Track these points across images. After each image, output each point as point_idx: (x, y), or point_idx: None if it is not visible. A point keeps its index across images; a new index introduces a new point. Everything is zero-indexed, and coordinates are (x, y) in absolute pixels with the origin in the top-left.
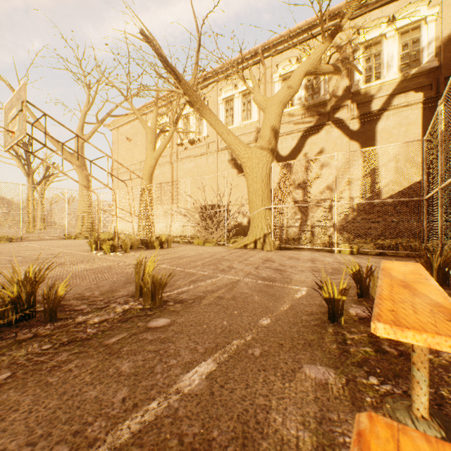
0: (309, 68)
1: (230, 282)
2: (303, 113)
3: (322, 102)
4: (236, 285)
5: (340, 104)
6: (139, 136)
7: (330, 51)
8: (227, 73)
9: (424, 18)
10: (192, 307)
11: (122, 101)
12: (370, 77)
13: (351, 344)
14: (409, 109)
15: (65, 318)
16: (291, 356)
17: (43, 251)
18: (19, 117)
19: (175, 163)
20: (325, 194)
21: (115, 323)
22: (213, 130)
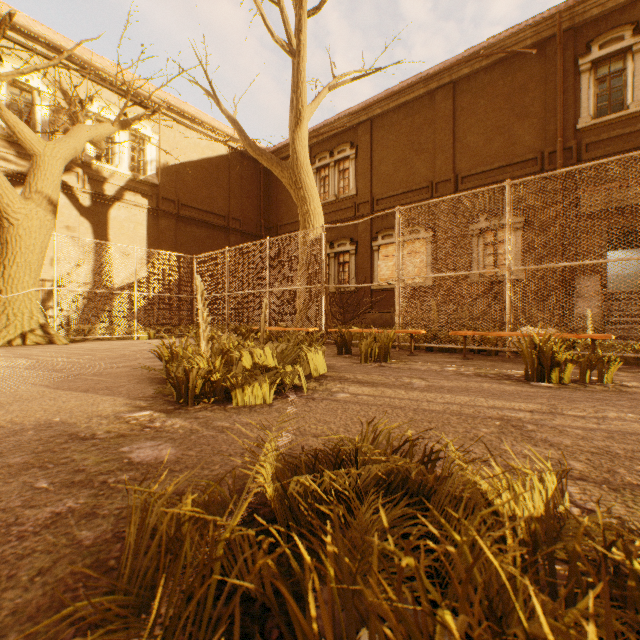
0: (96, 138)
1: None
2: (5, 144)
3: None
4: None
5: (70, 167)
6: None
7: (54, 89)
8: None
9: (150, 137)
10: None
11: None
12: (101, 155)
13: None
14: (138, 209)
15: None
16: None
17: None
18: None
19: None
20: (46, 274)
21: None
22: None
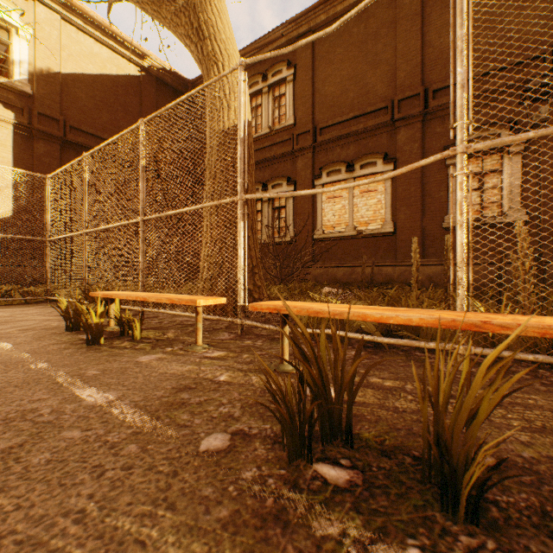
0: None
1: None
2: None
3: None
4: None
5: None
6: None
7: None
8: None
9: (17, 28)
10: None
11: None
12: None
13: (132, 346)
14: None
15: None
16: (120, 362)
17: None
18: None
19: None
20: None
21: None
22: None
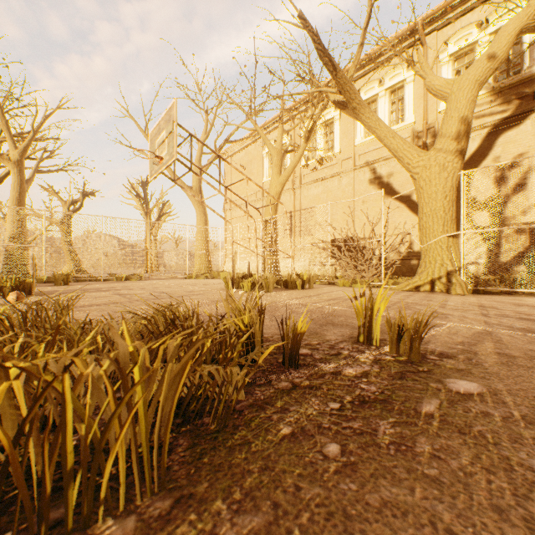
0: (526, 21)
1: (479, 333)
2: (490, 100)
3: (526, 78)
4: (498, 338)
5: None
6: (255, 163)
7: None
8: (388, 58)
9: None
10: (482, 366)
11: (242, 123)
12: None
13: None
14: None
15: (302, 364)
16: None
17: (179, 289)
18: (168, 140)
19: (298, 189)
20: (533, 215)
21: (390, 380)
22: (348, 144)
